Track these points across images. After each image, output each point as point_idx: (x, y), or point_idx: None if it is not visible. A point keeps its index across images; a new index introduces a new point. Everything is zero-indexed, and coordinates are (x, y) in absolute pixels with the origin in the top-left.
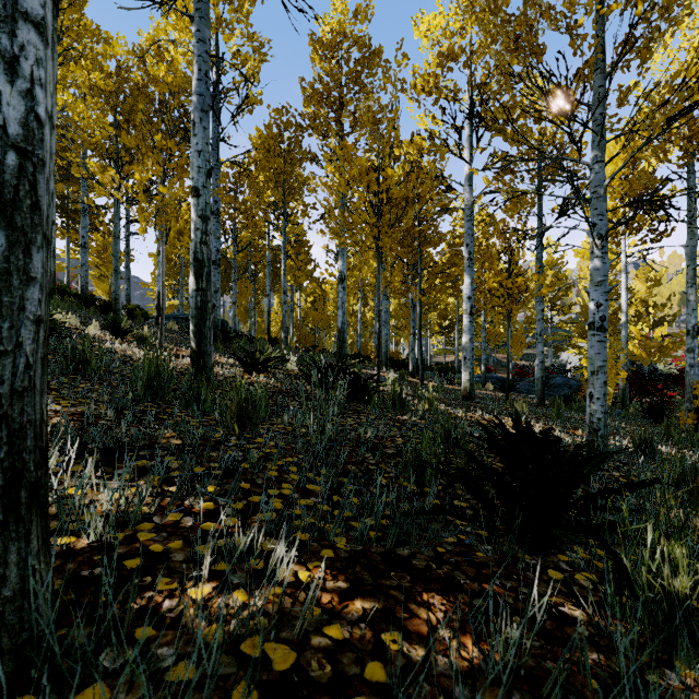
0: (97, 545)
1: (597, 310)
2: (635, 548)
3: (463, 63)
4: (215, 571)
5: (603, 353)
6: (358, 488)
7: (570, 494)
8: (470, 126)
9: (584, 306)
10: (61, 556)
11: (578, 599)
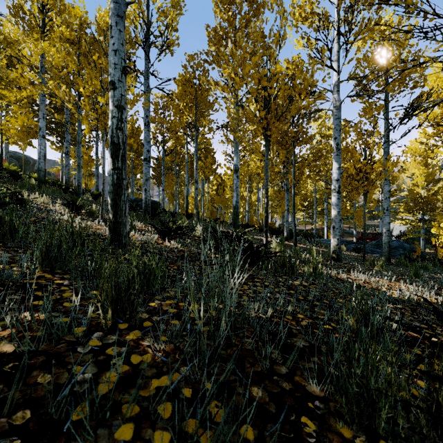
0: None
1: None
2: None
3: None
4: None
5: None
6: None
7: None
8: (338, 44)
9: (411, 190)
10: None
11: None
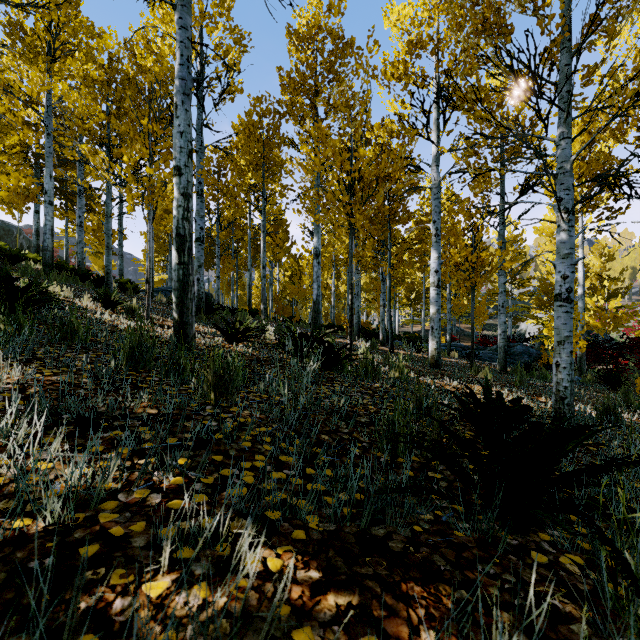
0: (53, 529)
1: (564, 282)
2: (633, 537)
3: (431, 51)
4: (177, 559)
5: (569, 323)
6: (332, 459)
7: (552, 470)
8: (437, 109)
9: (543, 279)
10: (11, 543)
11: (567, 587)
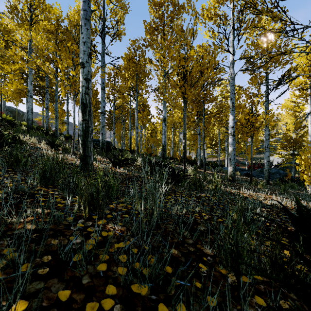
0: None
1: None
2: None
3: (230, 0)
4: None
5: None
6: (183, 283)
7: None
8: (233, 35)
9: (285, 133)
10: None
11: None
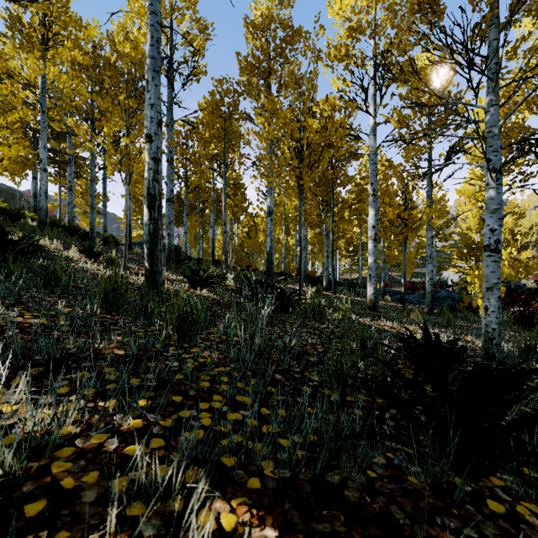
0: (2, 481)
1: (492, 234)
2: None
3: (369, 35)
4: (126, 517)
5: (497, 271)
6: (285, 398)
7: (504, 416)
8: (374, 86)
9: (463, 234)
10: None
11: None
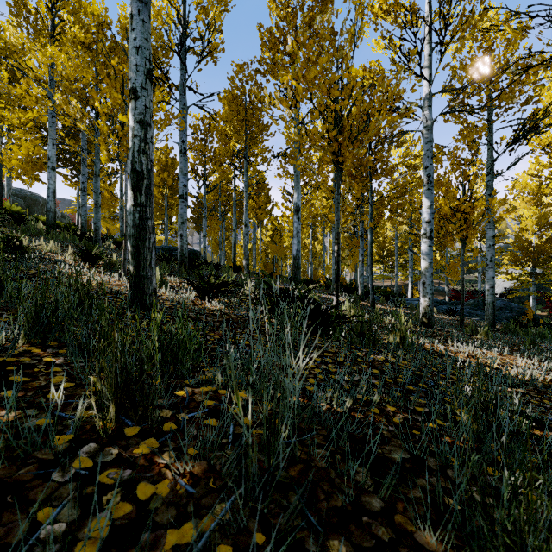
0: None
1: None
2: None
3: None
4: None
5: None
6: None
7: None
8: (429, 45)
9: (518, 236)
10: None
11: None
